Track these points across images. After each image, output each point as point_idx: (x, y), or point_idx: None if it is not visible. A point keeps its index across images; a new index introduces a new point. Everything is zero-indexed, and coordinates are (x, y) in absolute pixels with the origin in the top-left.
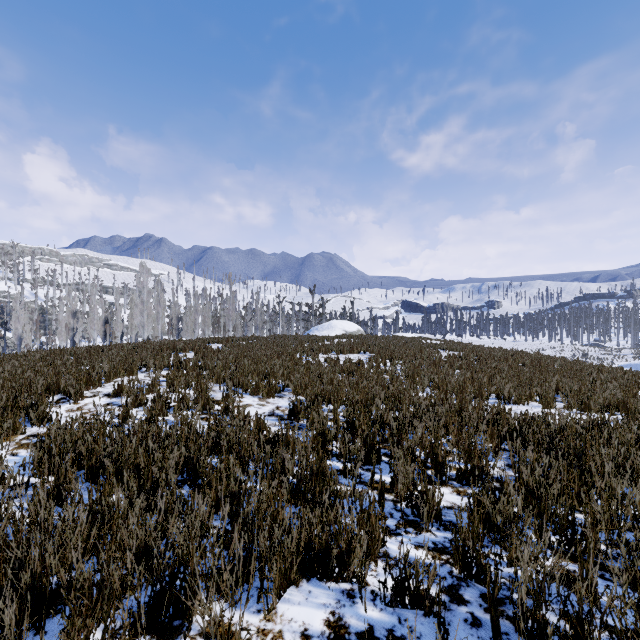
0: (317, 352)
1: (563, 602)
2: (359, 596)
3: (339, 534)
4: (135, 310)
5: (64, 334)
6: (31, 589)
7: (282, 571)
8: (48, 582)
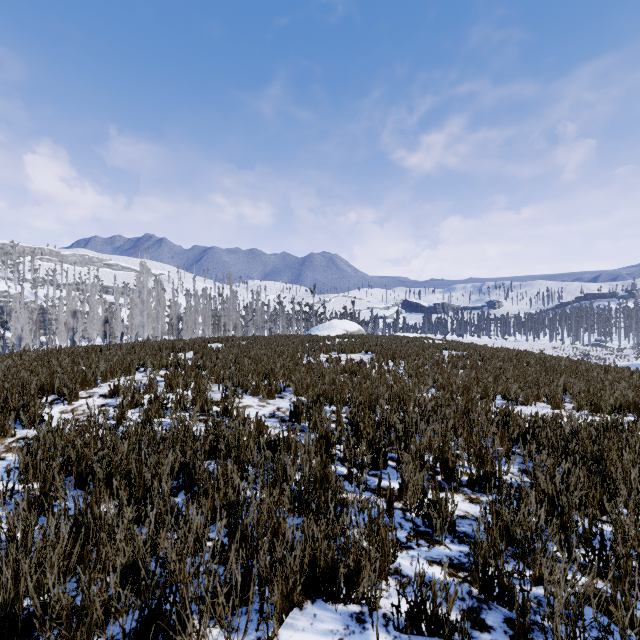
0: (318, 352)
1: (598, 629)
2: (370, 621)
3: (347, 551)
4: (135, 310)
5: (64, 334)
6: (4, 615)
7: (284, 593)
8: (20, 609)
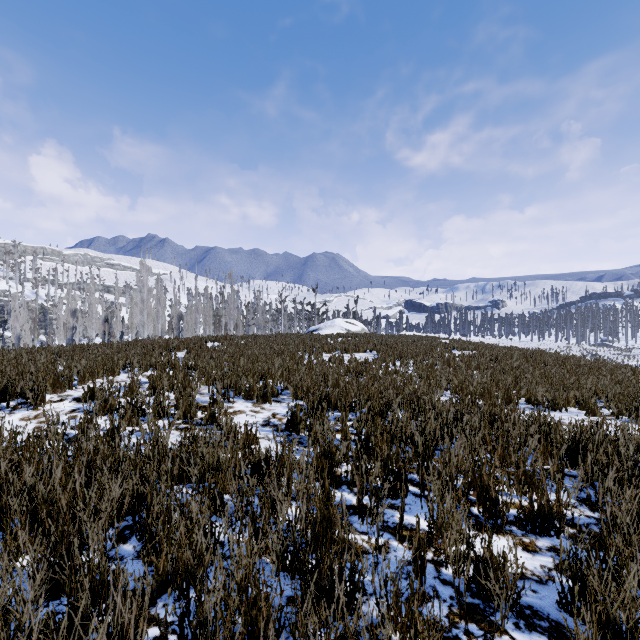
0: (320, 351)
1: None
2: None
3: None
4: (135, 309)
5: (63, 333)
6: None
7: None
8: None
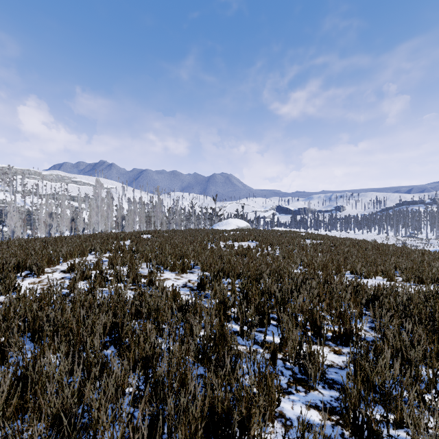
0: (218, 240)
1: None
2: None
3: (241, 401)
4: (92, 212)
5: (43, 228)
6: None
7: (188, 437)
8: None
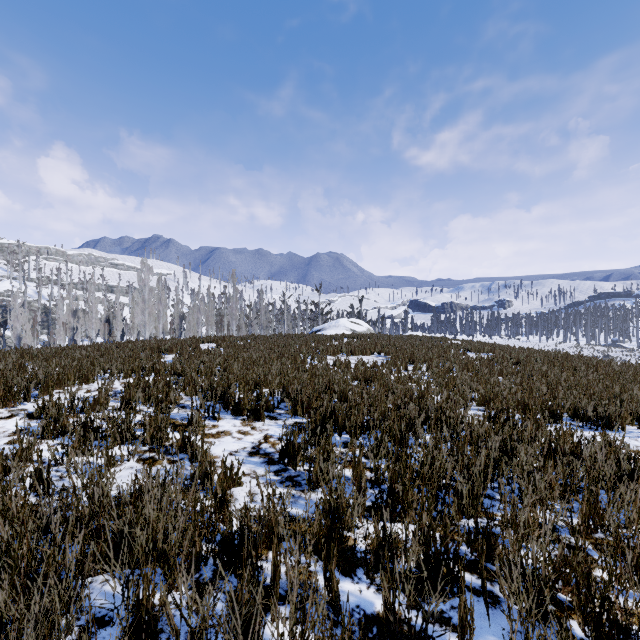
0: (324, 353)
1: None
2: None
3: None
4: (136, 309)
5: (63, 333)
6: None
7: None
8: None
